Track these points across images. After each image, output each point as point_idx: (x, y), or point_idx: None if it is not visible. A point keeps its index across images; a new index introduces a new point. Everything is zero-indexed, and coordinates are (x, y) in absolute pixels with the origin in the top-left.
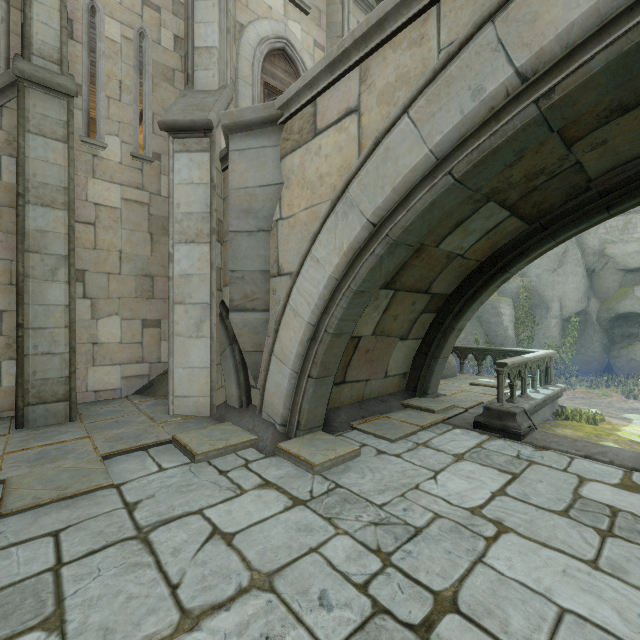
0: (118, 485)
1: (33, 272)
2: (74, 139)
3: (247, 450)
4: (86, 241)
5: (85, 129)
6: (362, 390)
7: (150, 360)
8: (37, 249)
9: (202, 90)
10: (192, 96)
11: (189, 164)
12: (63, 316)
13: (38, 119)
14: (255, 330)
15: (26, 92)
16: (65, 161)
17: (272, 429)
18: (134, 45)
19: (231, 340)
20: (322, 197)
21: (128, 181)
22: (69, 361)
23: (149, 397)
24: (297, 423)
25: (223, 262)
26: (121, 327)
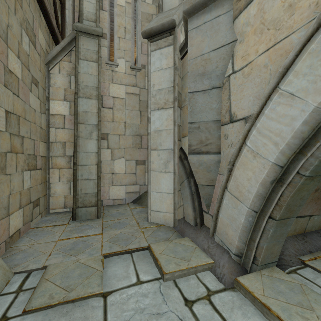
0: (106, 294)
1: (81, 134)
2: (103, 63)
3: (205, 273)
4: (108, 118)
5: (108, 57)
6: (305, 224)
7: (140, 183)
8: (83, 122)
9: (168, 10)
10: (162, 14)
11: (160, 57)
12: (95, 158)
13: (84, 52)
14: (208, 169)
15: (79, 38)
16: (96, 72)
17: (227, 257)
18: (131, 5)
19: (187, 175)
20: (293, 27)
21: (129, 83)
22: (97, 184)
23: (139, 205)
24: (253, 257)
25: (181, 121)
26: (125, 164)
